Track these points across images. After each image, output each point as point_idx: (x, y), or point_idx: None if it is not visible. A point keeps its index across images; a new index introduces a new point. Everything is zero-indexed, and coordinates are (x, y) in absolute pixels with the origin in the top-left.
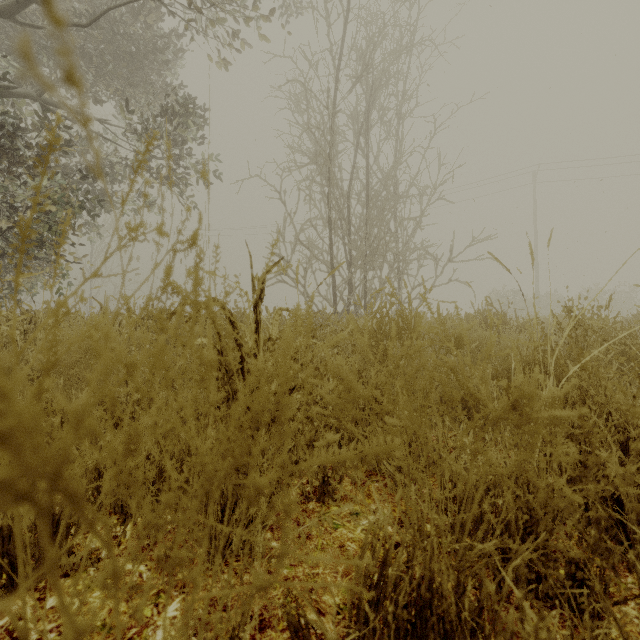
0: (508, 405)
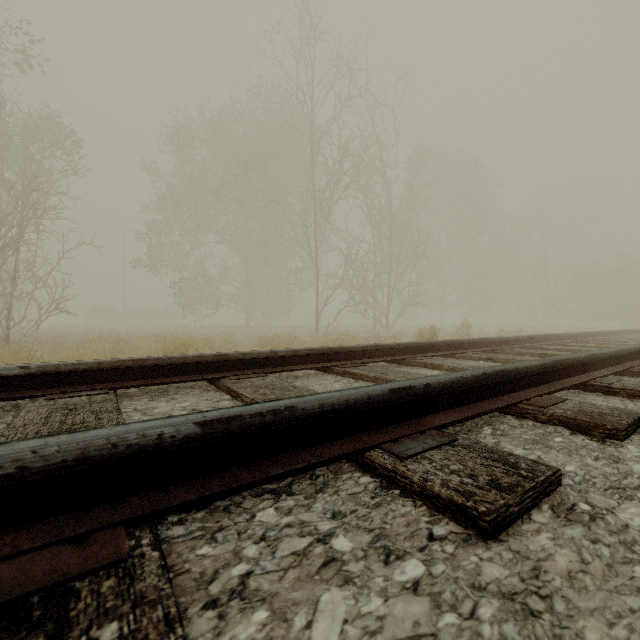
0: None
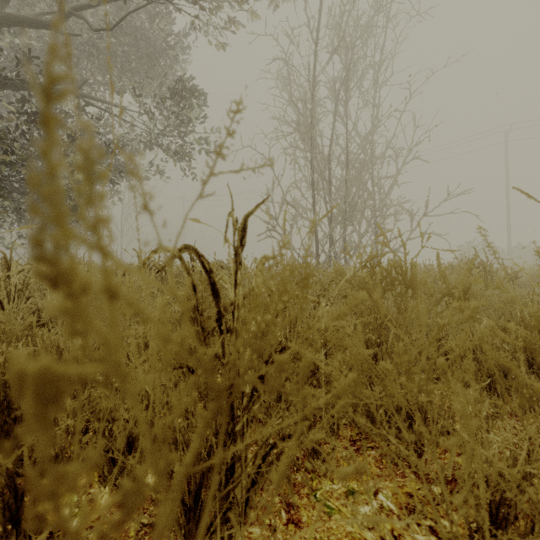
0: None
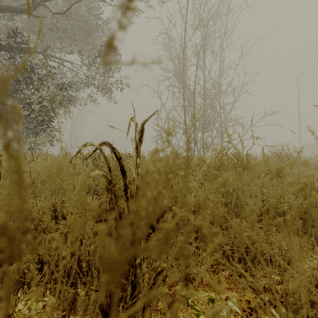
0: None
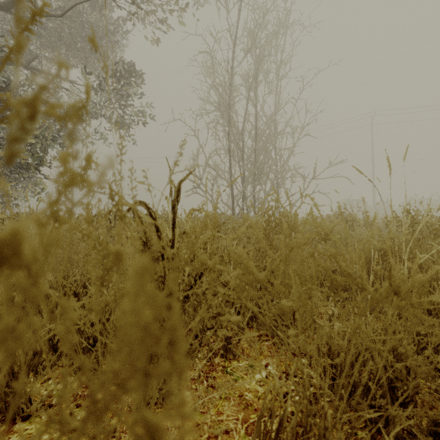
0: (388, 290)
